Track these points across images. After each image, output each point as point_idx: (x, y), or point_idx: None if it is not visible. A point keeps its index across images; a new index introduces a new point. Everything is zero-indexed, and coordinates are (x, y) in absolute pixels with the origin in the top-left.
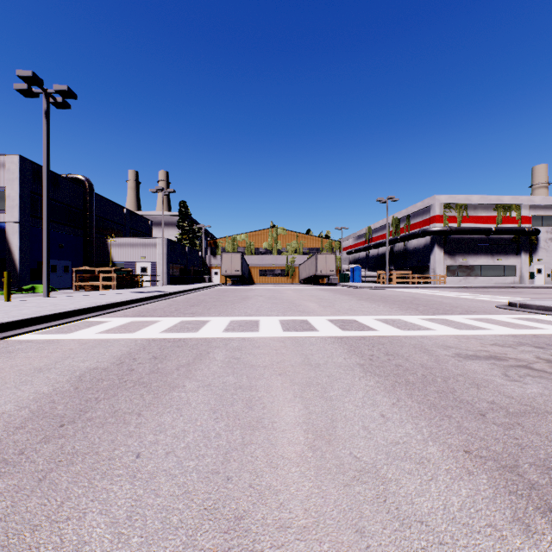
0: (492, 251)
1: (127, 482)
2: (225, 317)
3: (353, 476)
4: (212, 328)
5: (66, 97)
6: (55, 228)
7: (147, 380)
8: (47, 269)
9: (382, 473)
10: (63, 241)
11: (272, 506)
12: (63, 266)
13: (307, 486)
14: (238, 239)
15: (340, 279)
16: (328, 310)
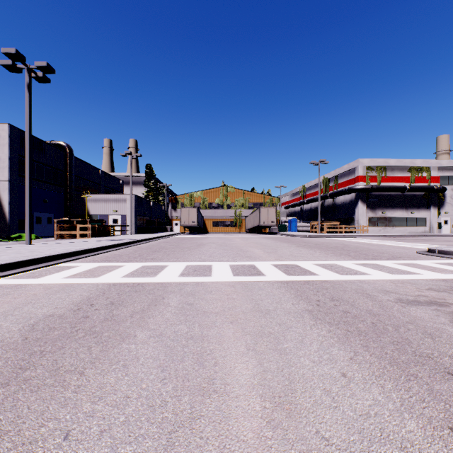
0: (407, 205)
1: None
2: (182, 262)
3: None
4: (169, 272)
5: (46, 72)
6: (40, 186)
7: (99, 329)
8: (29, 220)
9: None
10: (47, 197)
11: None
12: (47, 217)
13: None
14: (195, 195)
15: (279, 228)
16: (272, 256)
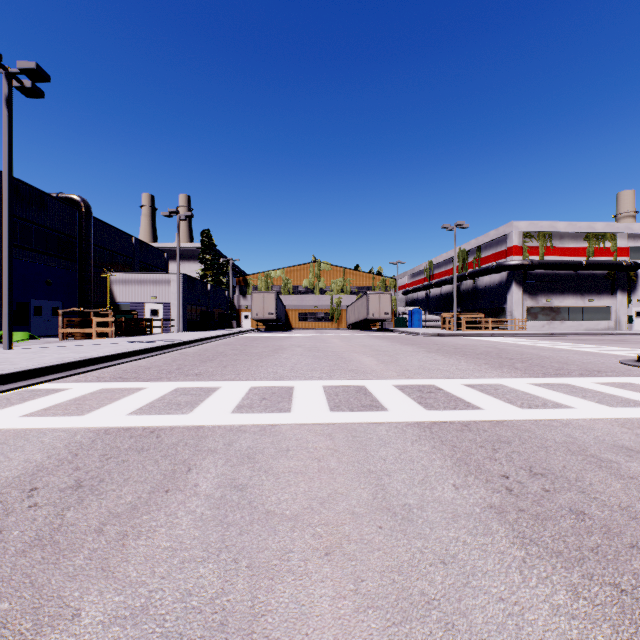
0: (582, 290)
1: None
2: (243, 382)
3: None
4: (218, 403)
5: (36, 79)
6: (41, 261)
7: None
8: (8, 311)
9: None
10: (51, 277)
11: None
12: (51, 307)
13: None
14: (273, 275)
15: (396, 323)
16: (391, 369)
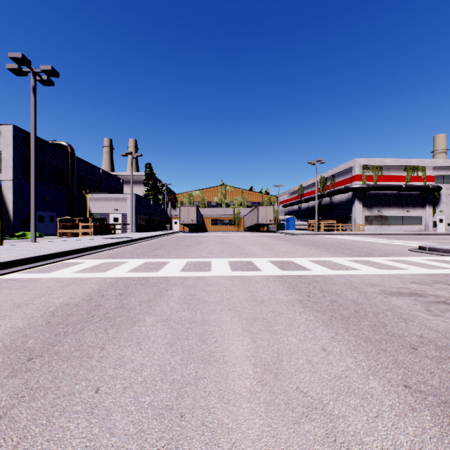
0: (403, 204)
1: (84, 419)
2: (182, 259)
3: (301, 413)
4: (171, 268)
5: (50, 75)
6: (43, 185)
7: (112, 315)
8: (34, 219)
9: (329, 410)
10: (49, 196)
11: (225, 447)
12: (49, 216)
13: (258, 424)
14: (194, 194)
15: (277, 227)
16: (268, 253)
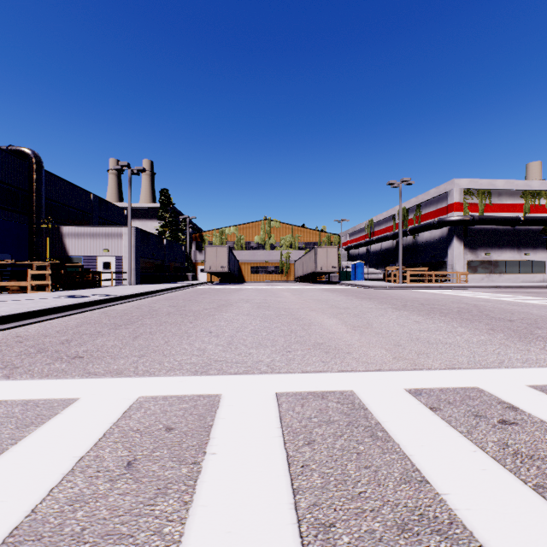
0: (519, 244)
1: None
2: (133, 381)
3: None
4: None
5: None
6: None
7: None
8: None
9: None
10: None
11: None
12: None
13: None
14: (227, 232)
15: (341, 276)
16: (375, 343)
